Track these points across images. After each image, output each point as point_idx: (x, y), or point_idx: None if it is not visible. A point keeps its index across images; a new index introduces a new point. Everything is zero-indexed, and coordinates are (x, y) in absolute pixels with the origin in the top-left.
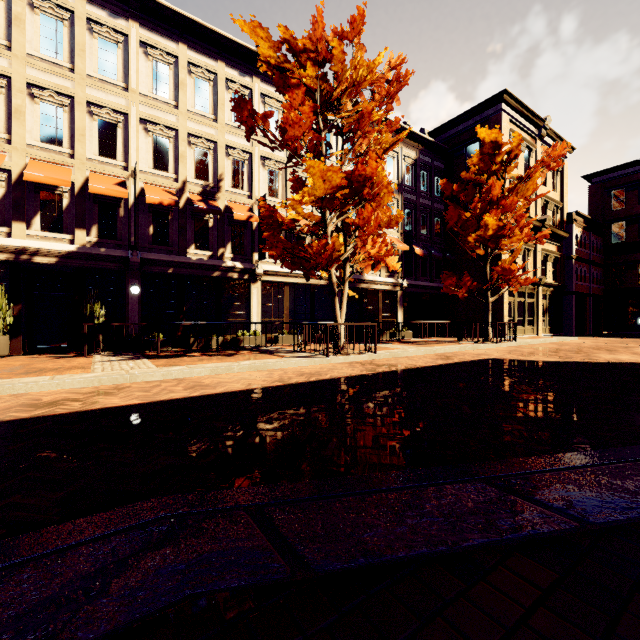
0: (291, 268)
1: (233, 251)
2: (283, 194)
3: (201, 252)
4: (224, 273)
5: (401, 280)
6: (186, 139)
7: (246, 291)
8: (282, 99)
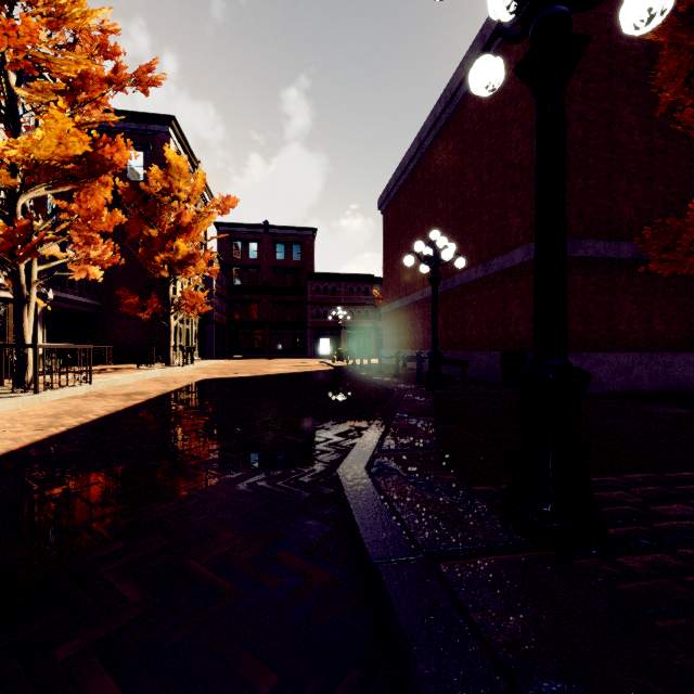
0: None
1: None
2: None
3: None
4: None
5: (44, 289)
6: None
7: None
8: None
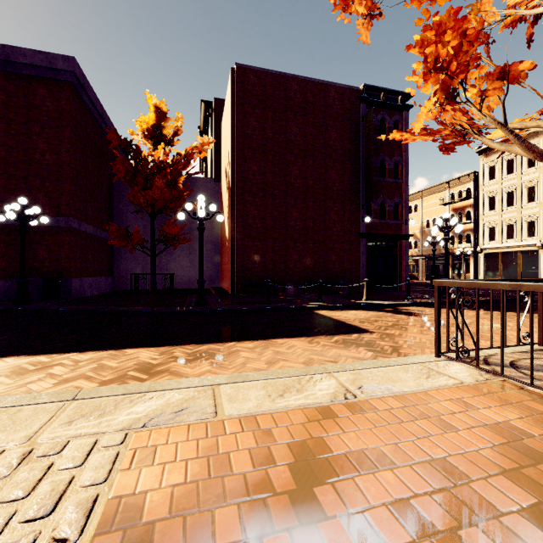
0: None
1: None
2: None
3: None
4: None
5: None
6: None
7: None
8: None
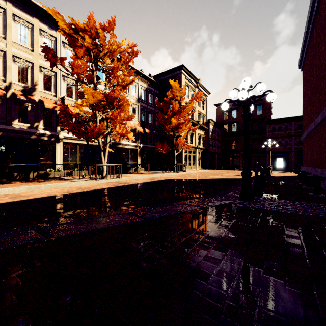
0: (78, 136)
1: (44, 125)
2: (76, 96)
3: (22, 124)
4: (38, 137)
5: (139, 144)
6: (12, 58)
7: (53, 147)
8: None
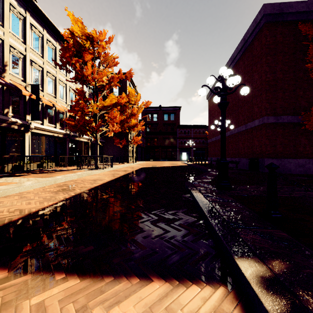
0: (71, 129)
1: (12, 111)
2: (41, 84)
3: None
4: (9, 125)
5: (91, 137)
6: None
7: (21, 137)
8: (41, 31)
